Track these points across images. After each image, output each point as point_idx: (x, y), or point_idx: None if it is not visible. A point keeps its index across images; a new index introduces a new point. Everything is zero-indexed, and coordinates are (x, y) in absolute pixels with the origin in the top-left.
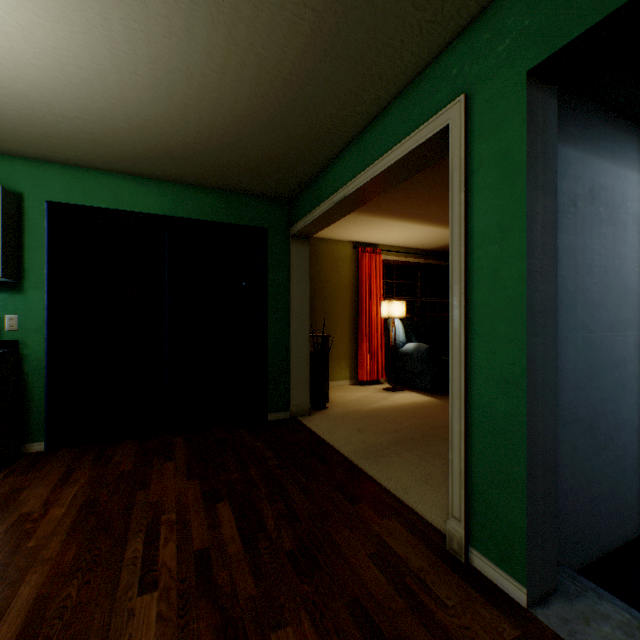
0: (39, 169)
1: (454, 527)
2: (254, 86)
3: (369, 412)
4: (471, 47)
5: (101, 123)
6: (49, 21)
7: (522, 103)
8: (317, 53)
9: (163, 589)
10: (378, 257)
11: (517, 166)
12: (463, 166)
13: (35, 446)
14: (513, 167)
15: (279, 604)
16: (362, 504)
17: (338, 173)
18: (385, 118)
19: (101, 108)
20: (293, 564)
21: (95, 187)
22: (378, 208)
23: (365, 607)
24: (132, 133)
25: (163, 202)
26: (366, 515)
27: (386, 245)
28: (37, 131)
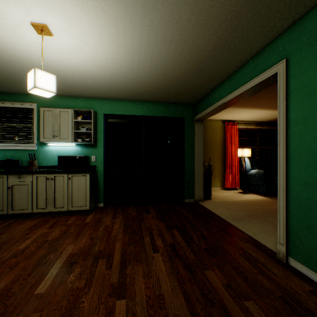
0: (102, 102)
1: (280, 248)
2: (187, 64)
3: (232, 202)
4: (289, 38)
5: (127, 84)
6: (121, 56)
7: (315, 63)
8: (216, 49)
9: (161, 252)
10: (235, 127)
11: (312, 90)
12: (285, 90)
13: (100, 204)
14: (310, 91)
15: (205, 263)
16: (234, 237)
17: (219, 92)
18: (244, 68)
19: (128, 79)
20: (207, 252)
21: (119, 107)
22: (237, 104)
23: (240, 269)
24: (137, 86)
25: (143, 110)
26: (236, 241)
27: (239, 120)
28: (105, 89)
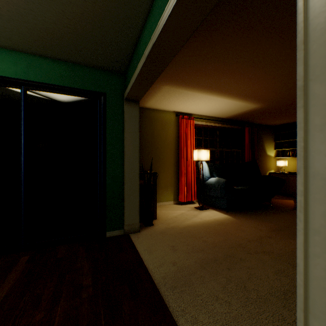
0: None
1: None
2: None
3: (183, 229)
4: None
5: None
6: None
7: None
8: None
9: None
10: (192, 122)
11: None
12: None
13: None
14: None
15: None
16: None
17: (149, 29)
18: None
19: None
20: None
21: None
22: (190, 81)
23: None
24: None
25: (16, 68)
26: None
27: (197, 114)
28: None
